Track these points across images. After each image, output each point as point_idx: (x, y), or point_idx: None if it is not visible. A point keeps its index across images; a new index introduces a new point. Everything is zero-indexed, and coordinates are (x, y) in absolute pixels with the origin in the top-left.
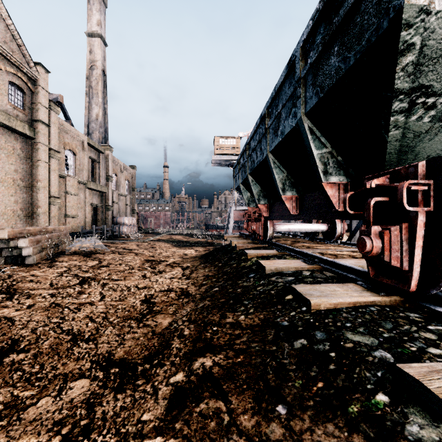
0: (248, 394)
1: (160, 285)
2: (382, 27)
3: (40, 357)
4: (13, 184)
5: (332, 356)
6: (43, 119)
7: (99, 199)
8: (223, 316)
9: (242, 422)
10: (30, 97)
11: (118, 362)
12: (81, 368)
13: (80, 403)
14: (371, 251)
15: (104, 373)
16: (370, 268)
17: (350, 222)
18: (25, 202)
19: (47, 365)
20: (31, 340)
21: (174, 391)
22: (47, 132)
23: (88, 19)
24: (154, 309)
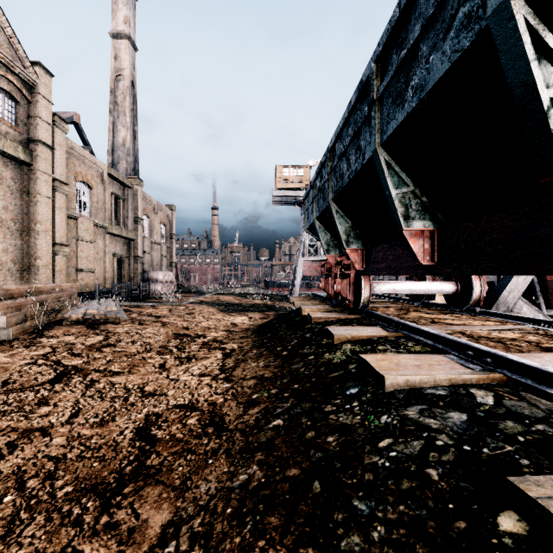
0: None
1: (179, 391)
2: None
3: None
4: (1, 227)
5: None
6: (43, 139)
7: (125, 248)
8: None
9: None
10: (26, 109)
11: None
12: None
13: None
14: None
15: None
16: None
17: None
18: (18, 251)
19: None
20: None
21: None
22: (51, 156)
23: (113, 16)
24: (148, 461)
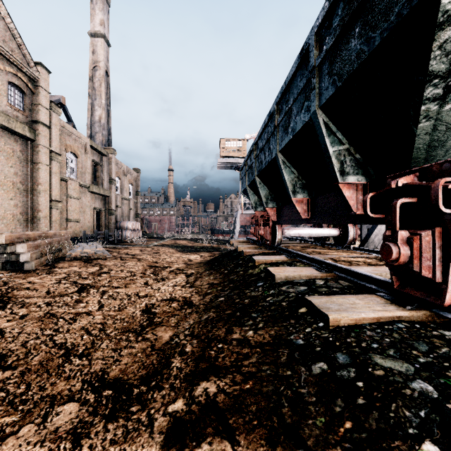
0: (259, 433)
1: (162, 293)
2: None
3: (27, 375)
4: (13, 188)
5: (360, 386)
6: (43, 121)
7: (102, 203)
8: (229, 331)
9: None
10: (31, 98)
11: (112, 382)
12: (71, 389)
13: (65, 434)
14: (397, 259)
15: (96, 396)
16: (394, 278)
17: (360, 226)
18: (25, 206)
19: (35, 385)
20: (20, 355)
21: (172, 423)
22: (48, 134)
23: (91, 19)
24: (154, 320)
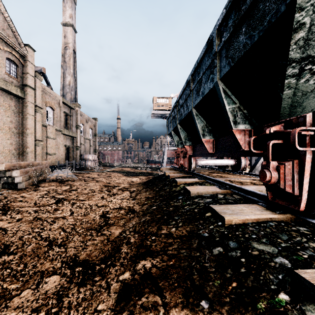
0: (178, 291)
1: (114, 204)
2: (280, 11)
3: (24, 258)
4: (9, 131)
5: (242, 261)
6: (30, 85)
7: (71, 142)
8: (159, 228)
9: (174, 314)
10: (21, 69)
11: (81, 262)
12: (54, 267)
13: (52, 295)
14: (270, 180)
15: (71, 271)
16: (269, 193)
17: (250, 158)
18: (17, 144)
19: (29, 264)
20: (18, 245)
21: (122, 286)
22: (34, 94)
23: (63, 13)
24: (109, 222)
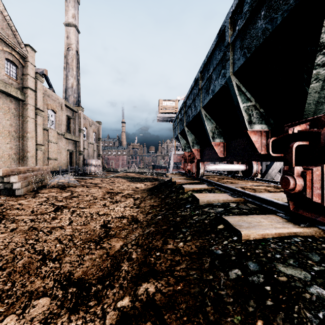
0: None
1: (116, 212)
2: None
3: (13, 275)
4: (8, 135)
5: (268, 289)
6: (31, 87)
7: (74, 146)
8: (165, 242)
9: None
10: (22, 70)
11: (76, 281)
12: (45, 286)
13: (38, 323)
14: (294, 188)
15: (63, 292)
16: (290, 202)
17: (261, 163)
18: (17, 148)
19: (18, 283)
20: (8, 260)
21: (120, 316)
22: (34, 96)
23: (66, 13)
24: (109, 233)
